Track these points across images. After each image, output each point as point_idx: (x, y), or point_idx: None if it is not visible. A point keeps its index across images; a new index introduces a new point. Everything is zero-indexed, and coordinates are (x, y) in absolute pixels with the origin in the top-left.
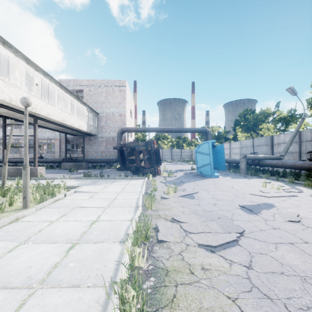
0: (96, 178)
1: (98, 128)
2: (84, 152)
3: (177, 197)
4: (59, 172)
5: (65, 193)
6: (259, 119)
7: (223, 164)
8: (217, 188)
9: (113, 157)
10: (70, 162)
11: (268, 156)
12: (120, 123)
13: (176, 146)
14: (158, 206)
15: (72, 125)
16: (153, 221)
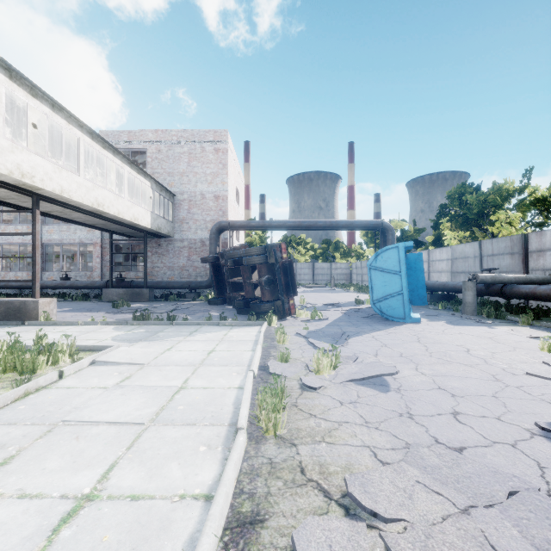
0: (159, 322)
1: (174, 223)
2: (145, 268)
3: (343, 384)
4: (93, 309)
5: (61, 370)
6: (489, 203)
7: (421, 293)
8: (433, 354)
9: (202, 279)
10: (120, 288)
11: (524, 277)
12: (215, 212)
13: (321, 258)
14: (294, 423)
15: (119, 214)
16: (283, 506)
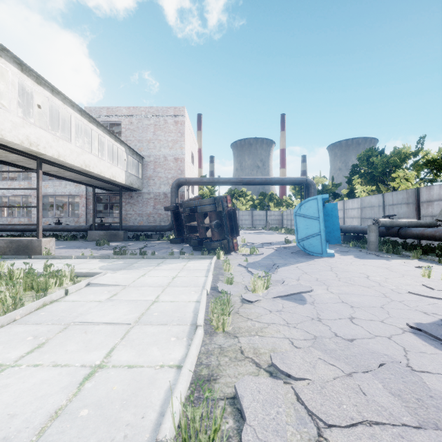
0: (133, 256)
1: (142, 179)
2: (121, 215)
3: (272, 299)
4: (81, 246)
5: (67, 289)
6: (390, 164)
7: (336, 234)
8: (341, 279)
9: (165, 223)
10: (101, 230)
11: (415, 222)
12: (175, 171)
13: (258, 207)
14: (237, 324)
15: (101, 173)
16: (229, 372)
